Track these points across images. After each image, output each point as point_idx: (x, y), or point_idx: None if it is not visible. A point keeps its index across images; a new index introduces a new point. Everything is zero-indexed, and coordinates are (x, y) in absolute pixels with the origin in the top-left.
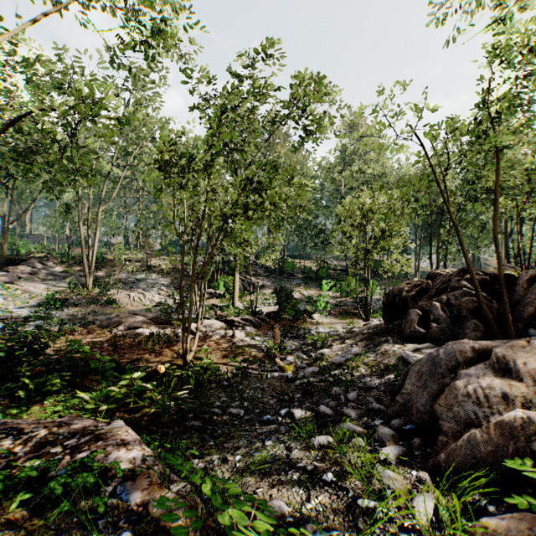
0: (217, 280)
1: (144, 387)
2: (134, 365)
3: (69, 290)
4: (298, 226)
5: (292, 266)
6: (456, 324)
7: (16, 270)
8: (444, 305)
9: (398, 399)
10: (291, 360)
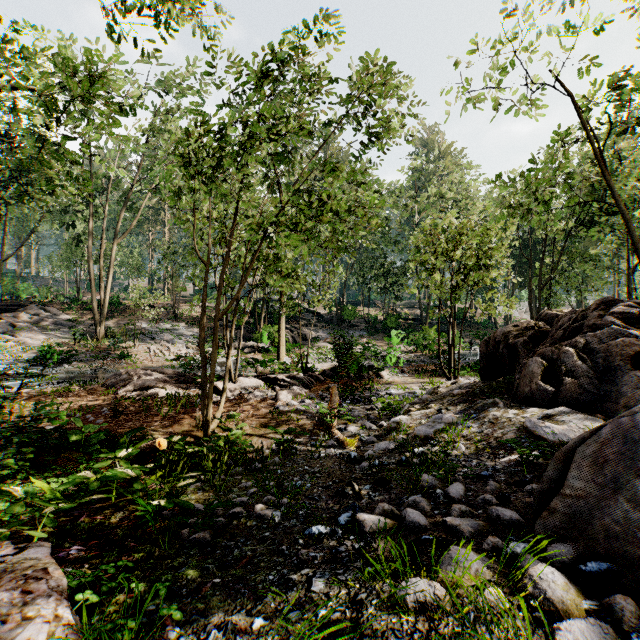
0: (260, 330)
1: (120, 474)
2: (136, 437)
3: (75, 341)
4: (361, 265)
5: (353, 314)
6: (602, 379)
7: (11, 317)
8: (580, 351)
9: (553, 506)
10: (354, 431)
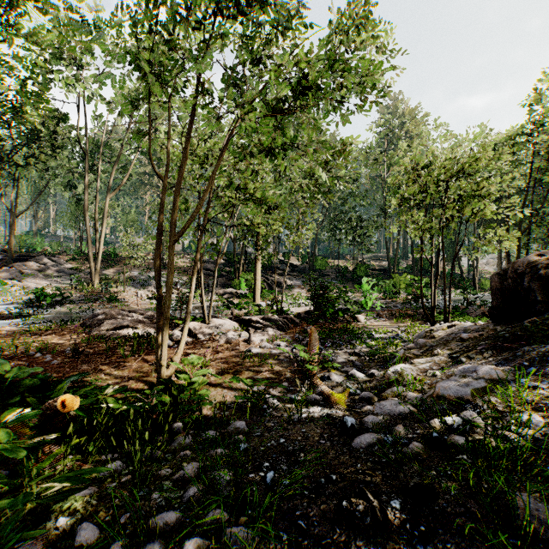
0: (238, 278)
1: None
2: (82, 383)
3: (72, 286)
4: (331, 218)
5: (325, 264)
6: None
7: (22, 266)
8: None
9: None
10: (340, 381)
